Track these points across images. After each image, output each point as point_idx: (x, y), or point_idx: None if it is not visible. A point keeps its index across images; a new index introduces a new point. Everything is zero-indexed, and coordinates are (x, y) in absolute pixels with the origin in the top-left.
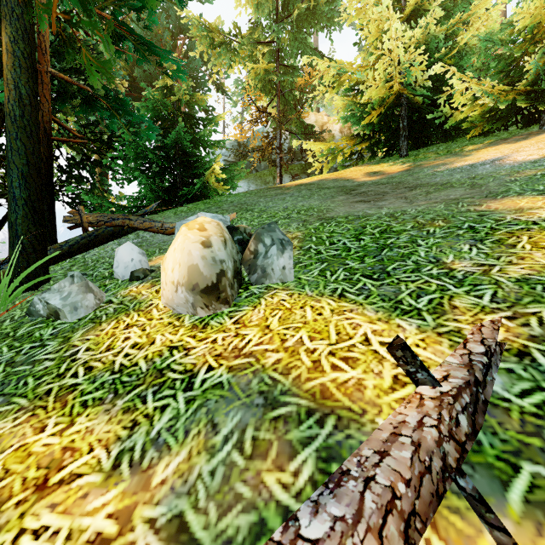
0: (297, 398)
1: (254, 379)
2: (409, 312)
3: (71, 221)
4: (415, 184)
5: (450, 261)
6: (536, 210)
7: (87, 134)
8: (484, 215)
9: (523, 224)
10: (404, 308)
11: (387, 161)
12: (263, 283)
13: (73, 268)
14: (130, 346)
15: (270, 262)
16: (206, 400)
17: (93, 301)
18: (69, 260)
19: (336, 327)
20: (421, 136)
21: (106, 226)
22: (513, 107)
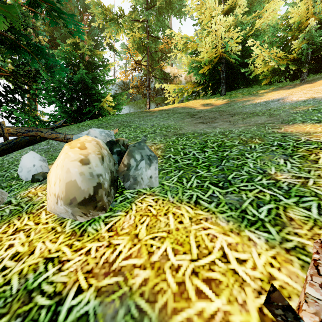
0: None
1: (120, 309)
2: (254, 223)
3: None
4: (233, 112)
5: (273, 172)
6: (319, 134)
7: (19, 71)
8: (285, 135)
9: (315, 144)
10: (249, 218)
11: (213, 97)
12: (135, 188)
13: None
14: (10, 256)
15: (140, 173)
16: None
17: None
18: None
19: (196, 238)
20: (232, 83)
21: (24, 136)
22: (286, 68)
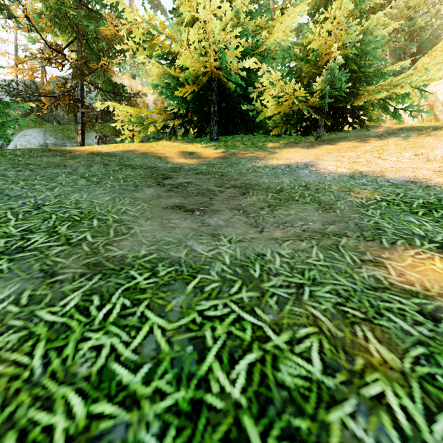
0: None
1: None
2: None
3: None
4: (243, 182)
5: None
6: None
7: None
8: (433, 313)
9: None
10: None
11: (199, 141)
12: None
13: None
14: None
15: None
16: None
17: None
18: None
19: None
20: (227, 124)
21: None
22: (301, 117)
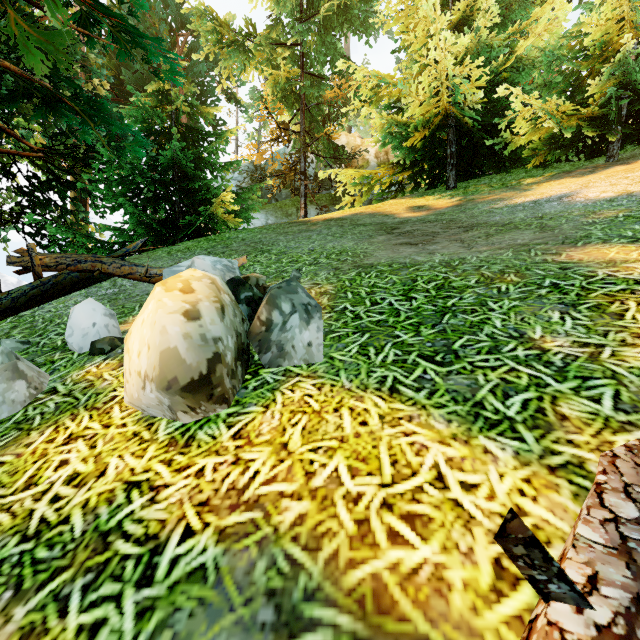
0: (333, 611)
1: (259, 560)
2: (497, 425)
3: (20, 264)
4: (470, 223)
5: (538, 336)
6: (633, 264)
7: (56, 147)
8: (568, 268)
9: (622, 283)
10: (488, 417)
11: (432, 193)
12: (280, 365)
13: (13, 332)
14: (65, 479)
15: (290, 337)
16: (173, 611)
17: (24, 392)
18: (11, 318)
19: (390, 450)
20: (470, 165)
21: (70, 271)
22: (577, 135)
